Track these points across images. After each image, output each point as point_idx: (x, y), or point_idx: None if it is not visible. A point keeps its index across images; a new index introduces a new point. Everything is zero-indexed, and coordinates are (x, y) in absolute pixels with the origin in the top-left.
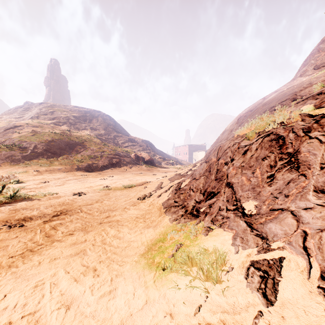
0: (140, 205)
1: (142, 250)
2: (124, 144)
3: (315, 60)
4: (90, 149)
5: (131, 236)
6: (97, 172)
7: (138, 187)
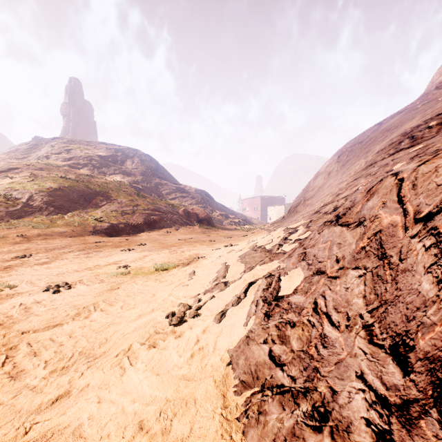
0: (165, 351)
1: None
2: (170, 195)
3: None
4: (116, 202)
5: None
6: (124, 237)
7: (179, 271)
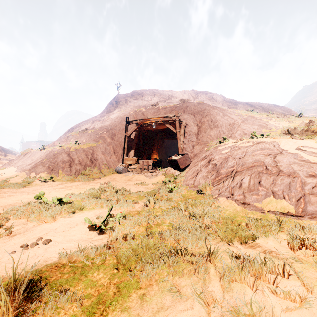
0: None
1: None
2: None
3: (108, 108)
4: None
5: None
6: None
7: None
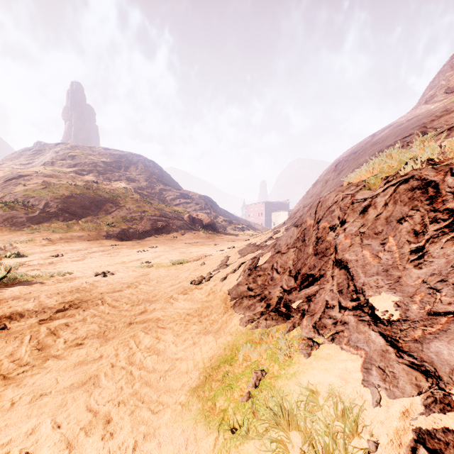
0: (194, 294)
1: (194, 378)
2: (174, 201)
3: (447, 81)
4: (125, 208)
5: (178, 350)
6: (135, 241)
7: (192, 264)
